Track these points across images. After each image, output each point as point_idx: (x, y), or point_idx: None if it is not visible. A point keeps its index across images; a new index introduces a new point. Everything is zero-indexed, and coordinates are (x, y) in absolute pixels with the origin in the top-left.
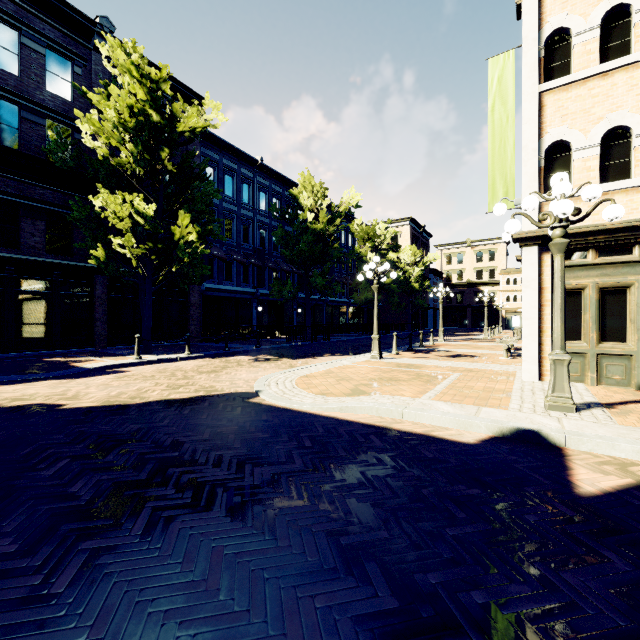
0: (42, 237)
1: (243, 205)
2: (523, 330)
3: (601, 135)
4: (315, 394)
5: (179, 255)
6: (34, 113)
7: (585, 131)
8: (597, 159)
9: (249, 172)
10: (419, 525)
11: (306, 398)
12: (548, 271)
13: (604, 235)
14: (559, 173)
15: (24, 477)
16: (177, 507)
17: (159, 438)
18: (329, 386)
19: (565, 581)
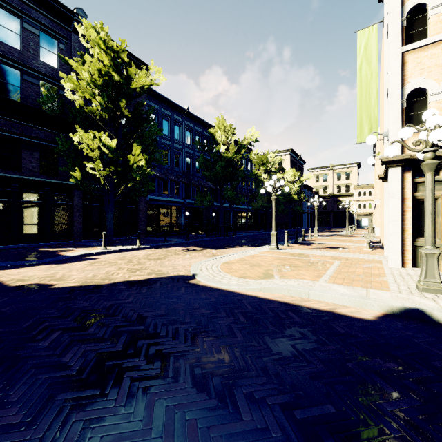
0: (37, 163)
1: (175, 141)
2: (390, 229)
3: None
4: (237, 277)
5: (133, 175)
6: (31, 76)
7: (439, 80)
8: None
9: (179, 117)
10: (357, 399)
11: (231, 280)
12: (409, 185)
13: None
14: (430, 109)
15: (26, 347)
16: (150, 378)
17: (127, 313)
18: (245, 270)
19: None
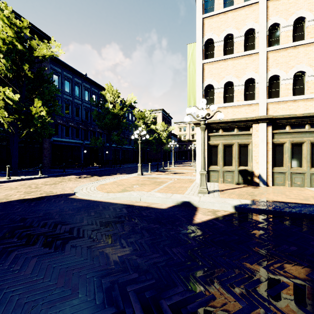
0: None
1: (76, 97)
2: (196, 161)
3: (224, 84)
4: (104, 192)
5: (35, 122)
6: None
7: (218, 81)
8: (222, 93)
9: (79, 80)
10: (128, 240)
11: (99, 194)
12: (206, 137)
13: (224, 124)
14: (202, 99)
15: None
16: (17, 246)
17: (13, 217)
18: (112, 188)
19: (172, 251)
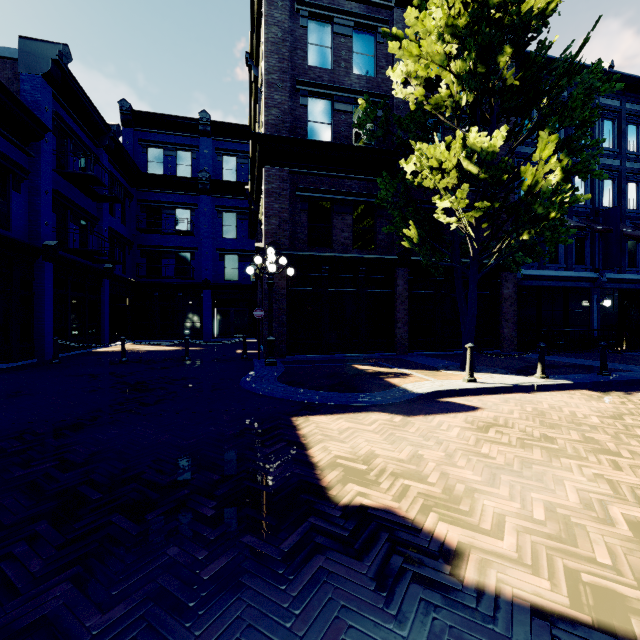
0: (349, 232)
1: None
2: None
3: None
4: None
5: (536, 210)
6: (343, 101)
7: None
8: None
9: None
10: None
11: None
12: None
13: None
14: None
15: None
16: None
17: None
18: None
19: None
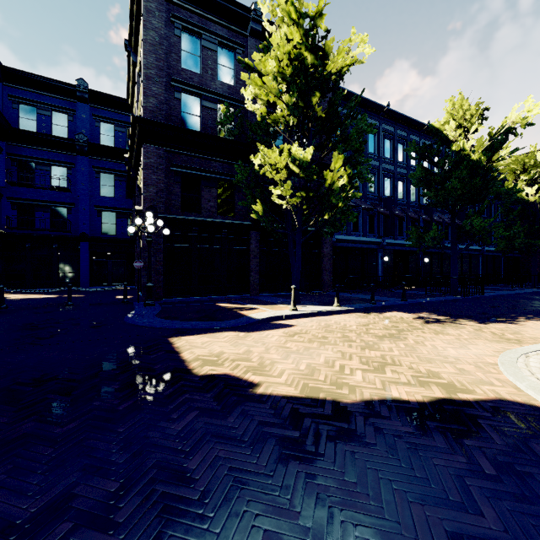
0: (215, 202)
1: (368, 155)
2: None
3: None
4: None
5: (332, 201)
6: (210, 101)
7: None
8: None
9: (374, 121)
10: None
11: None
12: None
13: None
14: None
15: None
16: None
17: None
18: None
19: None
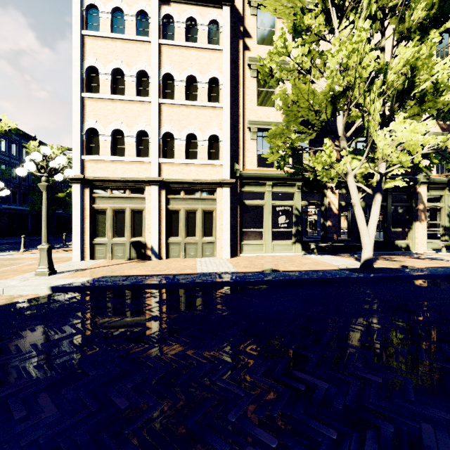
0: None
1: None
2: (73, 232)
3: (111, 131)
4: None
5: None
6: None
7: (105, 126)
8: (110, 143)
9: None
10: None
11: None
12: (88, 199)
13: (112, 183)
14: (43, 147)
15: None
16: None
17: None
18: None
19: None
